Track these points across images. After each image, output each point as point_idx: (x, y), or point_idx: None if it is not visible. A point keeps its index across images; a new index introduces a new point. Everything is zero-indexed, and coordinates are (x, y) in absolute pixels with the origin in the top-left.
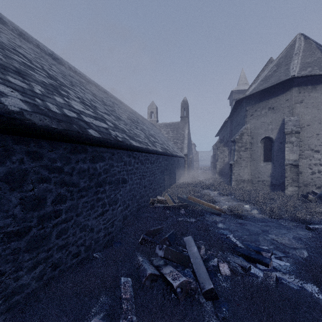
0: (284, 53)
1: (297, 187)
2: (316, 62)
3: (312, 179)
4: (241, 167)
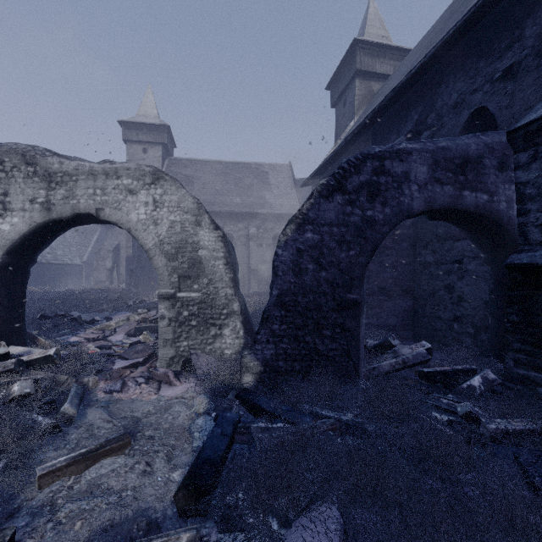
0: None
1: (109, 282)
2: None
3: None
4: (100, 272)
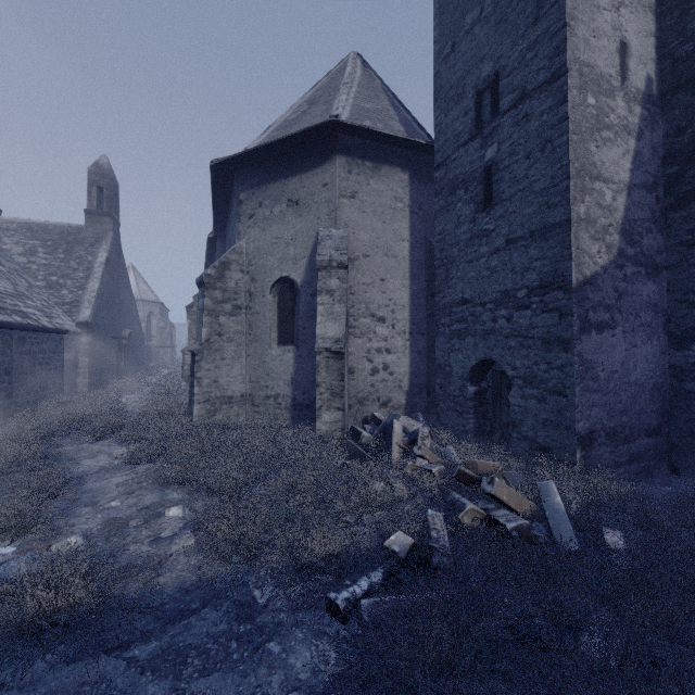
0: (325, 80)
1: (340, 411)
2: (381, 114)
3: (373, 385)
4: (222, 361)
